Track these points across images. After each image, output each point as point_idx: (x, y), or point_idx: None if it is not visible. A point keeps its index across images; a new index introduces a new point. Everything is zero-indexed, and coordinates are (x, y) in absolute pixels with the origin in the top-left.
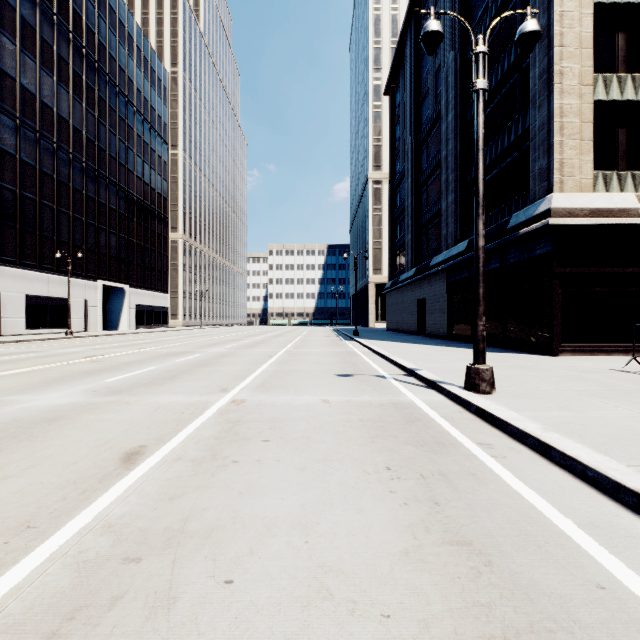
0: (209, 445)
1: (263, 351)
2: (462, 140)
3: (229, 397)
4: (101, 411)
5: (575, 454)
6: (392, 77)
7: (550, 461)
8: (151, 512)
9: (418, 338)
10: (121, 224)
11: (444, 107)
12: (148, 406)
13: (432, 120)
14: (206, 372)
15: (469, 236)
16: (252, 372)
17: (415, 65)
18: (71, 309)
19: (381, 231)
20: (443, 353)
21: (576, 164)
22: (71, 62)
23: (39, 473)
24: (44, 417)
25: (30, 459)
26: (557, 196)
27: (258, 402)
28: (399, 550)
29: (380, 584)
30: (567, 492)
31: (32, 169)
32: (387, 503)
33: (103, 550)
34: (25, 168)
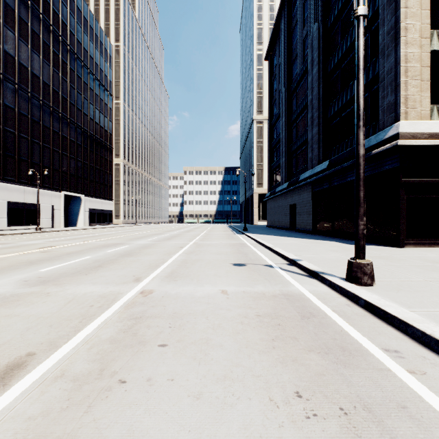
0: (101, 352)
1: (176, 243)
2: (324, 87)
3: (139, 287)
4: (17, 304)
5: None
6: (270, 47)
7: None
8: None
9: (291, 233)
10: (78, 151)
11: (310, 64)
12: (63, 298)
13: (300, 75)
14: (127, 261)
15: (329, 158)
16: (164, 261)
17: (288, 36)
18: (41, 212)
19: (262, 157)
20: (313, 245)
21: (417, 99)
22: (41, 35)
23: None
24: None
25: None
26: (403, 123)
27: (164, 293)
28: None
29: None
30: None
31: (12, 111)
32: None
33: None
34: (7, 110)
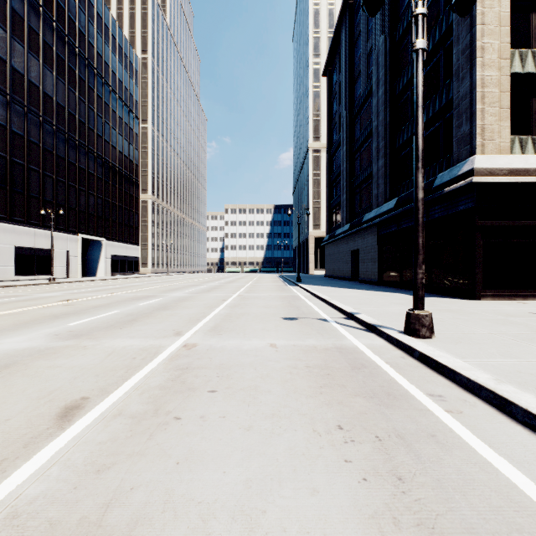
0: (153, 397)
1: (218, 295)
2: (391, 112)
3: (181, 341)
4: (56, 356)
5: None
6: (329, 61)
7: (510, 417)
8: (70, 493)
9: (352, 284)
10: (98, 186)
11: (375, 84)
12: (102, 351)
13: (364, 96)
14: (164, 315)
15: (397, 195)
16: (206, 315)
17: (349, 49)
18: (55, 259)
19: (320, 192)
20: (377, 297)
21: (496, 129)
22: (55, 47)
23: None
24: None
25: None
26: (479, 158)
27: (208, 346)
28: None
29: None
30: None
31: (21, 138)
32: (343, 478)
33: None
34: (14, 137)
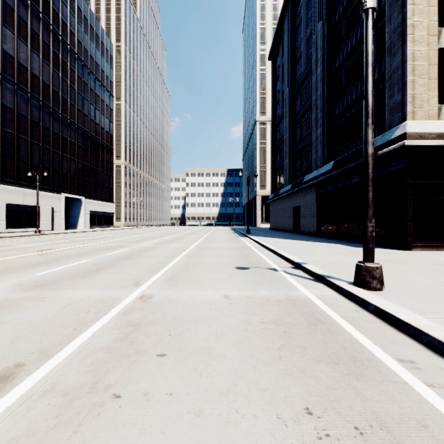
0: (96, 363)
1: (178, 246)
2: (328, 87)
3: (139, 292)
4: (10, 310)
5: None
6: (274, 46)
7: None
8: None
9: (294, 235)
10: (79, 153)
11: (314, 63)
12: (59, 303)
13: (304, 75)
14: (127, 265)
15: (334, 159)
16: (165, 265)
17: (291, 36)
18: (41, 214)
19: (265, 158)
20: (318, 248)
21: (425, 98)
22: (41, 34)
23: None
24: None
25: None
26: (410, 123)
27: (164, 298)
28: None
29: None
30: None
31: (11, 111)
32: None
33: None
34: (6, 111)
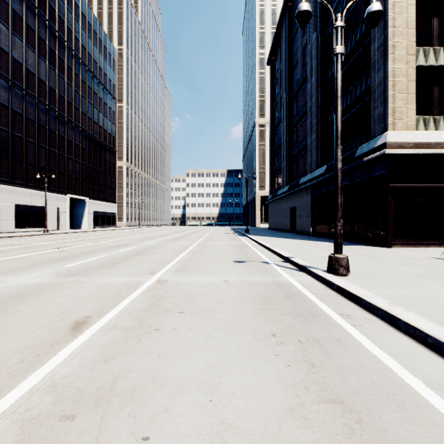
0: (138, 316)
1: (181, 244)
2: (322, 95)
3: (155, 278)
4: (61, 289)
5: (417, 324)
6: (272, 52)
7: (397, 329)
8: (88, 373)
9: (291, 234)
10: (83, 155)
11: (309, 72)
12: (96, 285)
13: (300, 81)
14: (140, 259)
15: (327, 163)
16: (173, 259)
17: (288, 43)
18: (48, 214)
19: (264, 160)
20: (309, 245)
21: (404, 111)
22: (48, 41)
23: (6, 339)
24: (18, 293)
25: (1, 327)
26: (391, 133)
27: (176, 282)
28: (285, 408)
29: (271, 441)
30: (413, 355)
31: (20, 116)
32: (274, 365)
33: (46, 408)
34: (15, 115)
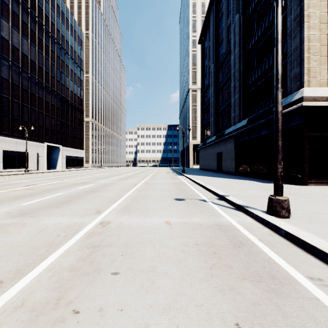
0: (61, 281)
1: (131, 182)
2: (243, 63)
3: (99, 219)
4: None
5: None
6: (202, 33)
7: None
8: None
9: (218, 174)
10: (57, 112)
11: (233, 45)
12: (36, 228)
13: (225, 54)
14: (92, 197)
15: (248, 117)
16: (121, 197)
17: (215, 25)
18: (29, 158)
19: (196, 117)
20: (237, 183)
21: (317, 70)
22: (29, 24)
23: None
24: None
25: None
26: (306, 89)
27: (119, 224)
28: None
29: None
30: None
31: (7, 82)
32: None
33: None
34: (3, 81)
